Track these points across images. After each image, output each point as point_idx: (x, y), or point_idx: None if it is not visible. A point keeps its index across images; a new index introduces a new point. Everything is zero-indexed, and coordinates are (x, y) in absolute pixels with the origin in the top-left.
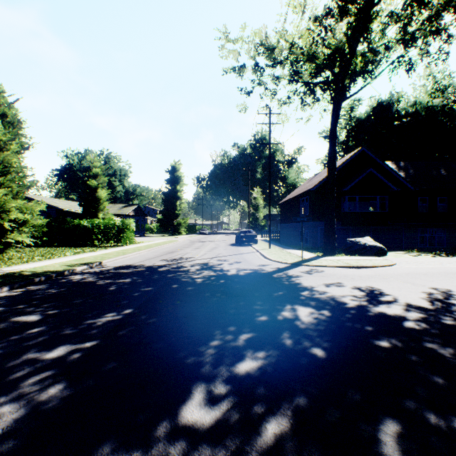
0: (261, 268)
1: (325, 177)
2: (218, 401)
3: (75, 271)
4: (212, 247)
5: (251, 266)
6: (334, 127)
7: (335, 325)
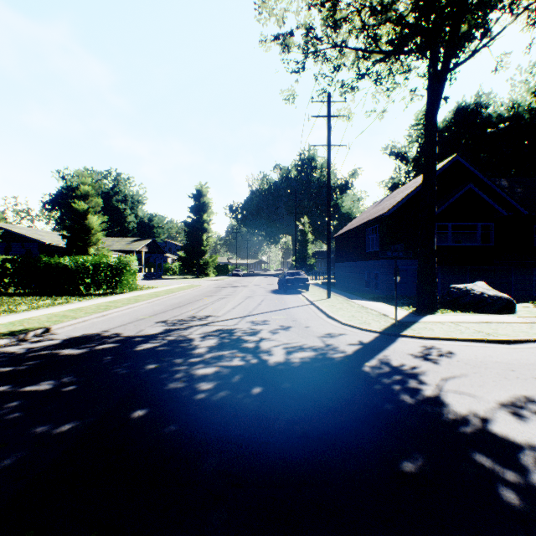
0: (331, 343)
1: (404, 196)
2: None
3: None
4: (246, 296)
5: (310, 339)
6: (434, 112)
7: None
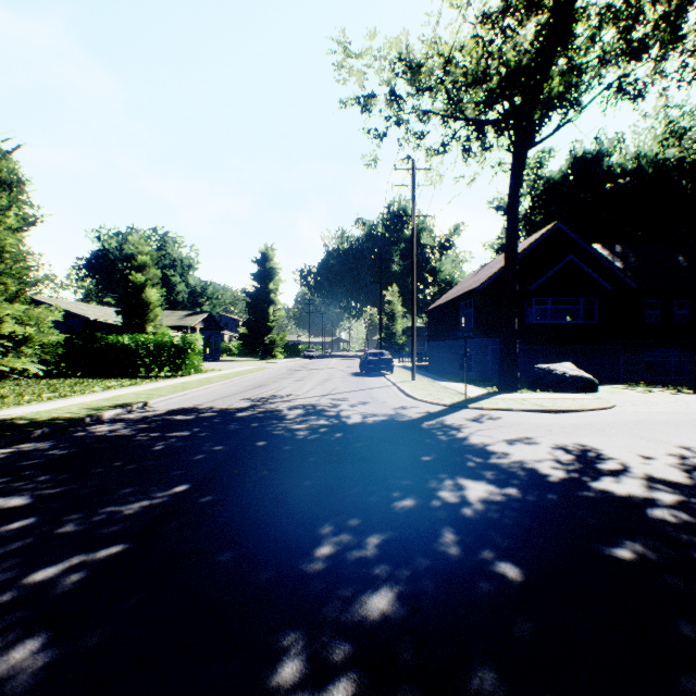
0: (401, 412)
1: (499, 268)
2: (328, 680)
3: (103, 418)
4: (323, 378)
5: (384, 410)
6: (515, 190)
7: (531, 517)
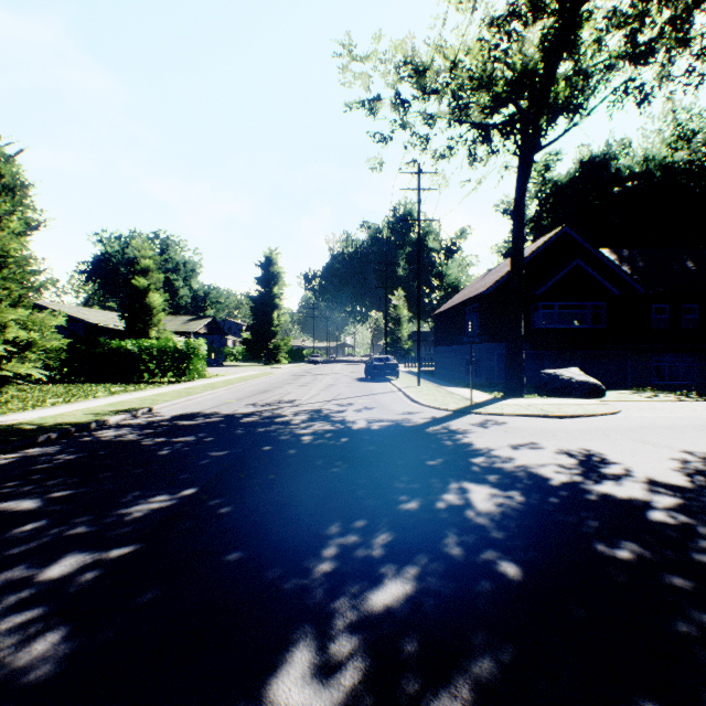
0: (407, 417)
1: (505, 273)
2: (336, 668)
3: (108, 423)
4: (328, 384)
5: (390, 415)
6: (521, 194)
7: (533, 519)
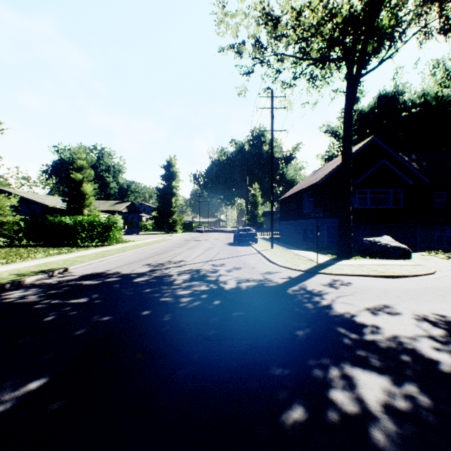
0: (268, 277)
1: (332, 169)
2: None
3: (24, 283)
4: (208, 247)
5: (254, 275)
6: (350, 108)
7: None
